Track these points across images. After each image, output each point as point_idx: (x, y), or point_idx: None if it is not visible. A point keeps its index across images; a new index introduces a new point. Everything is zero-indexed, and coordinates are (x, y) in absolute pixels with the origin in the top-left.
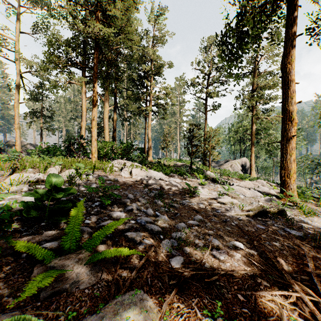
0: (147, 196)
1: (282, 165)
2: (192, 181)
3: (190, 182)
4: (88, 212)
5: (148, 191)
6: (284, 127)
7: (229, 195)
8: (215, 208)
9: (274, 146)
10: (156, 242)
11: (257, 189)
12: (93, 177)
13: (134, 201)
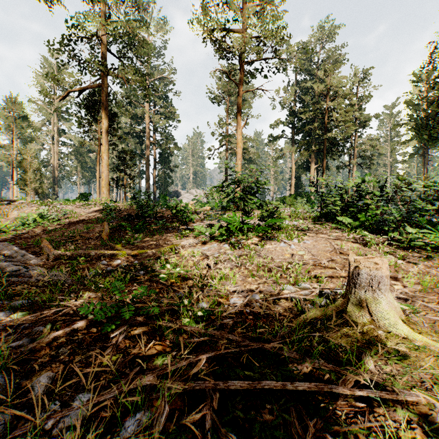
0: None
1: None
2: None
3: None
4: None
5: None
6: None
7: None
8: None
9: None
10: None
11: None
12: None
13: None
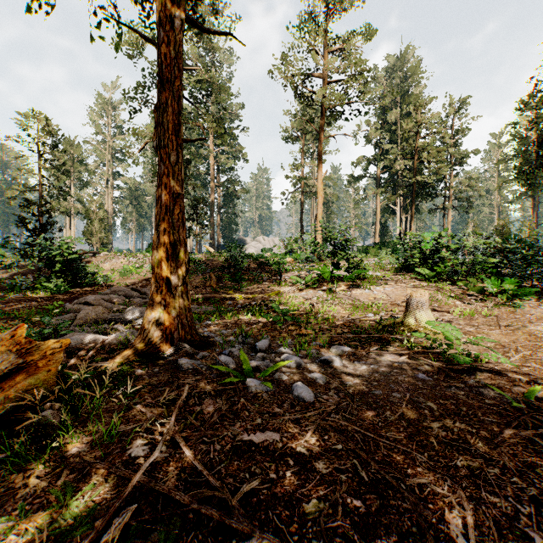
0: None
1: None
2: None
3: None
4: None
5: None
6: None
7: None
8: None
9: None
10: None
11: None
12: None
13: None
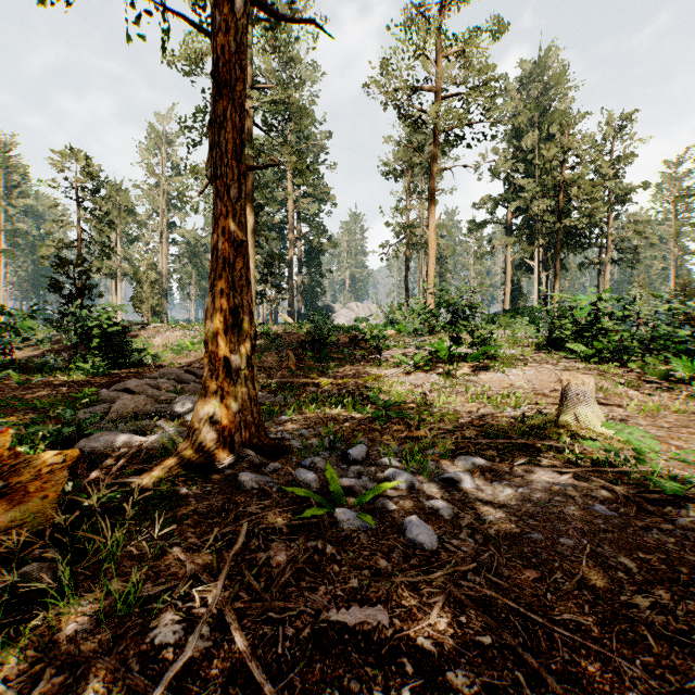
0: None
1: None
2: None
3: None
4: None
5: None
6: None
7: None
8: None
9: None
10: None
11: None
12: None
13: None
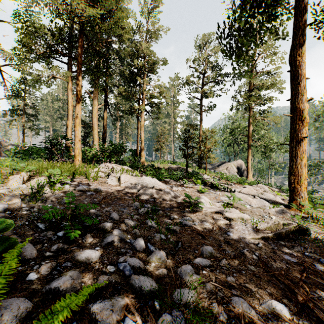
0: (137, 213)
1: (291, 170)
2: (190, 188)
3: (188, 190)
4: (40, 254)
5: (139, 206)
6: (294, 127)
7: (235, 205)
8: (224, 229)
9: (270, 148)
10: (148, 322)
11: (261, 197)
12: (70, 186)
13: (118, 224)
